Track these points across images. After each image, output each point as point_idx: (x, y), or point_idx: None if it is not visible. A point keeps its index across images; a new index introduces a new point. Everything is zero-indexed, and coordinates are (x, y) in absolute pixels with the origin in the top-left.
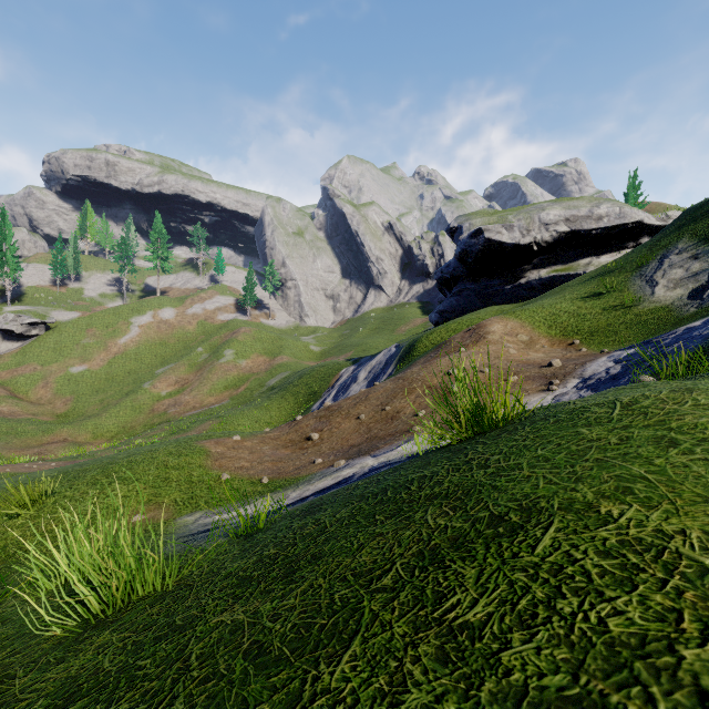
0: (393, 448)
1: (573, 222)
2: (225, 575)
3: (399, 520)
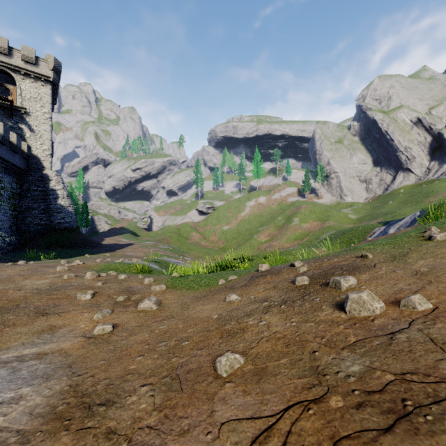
0: None
1: None
2: None
3: None
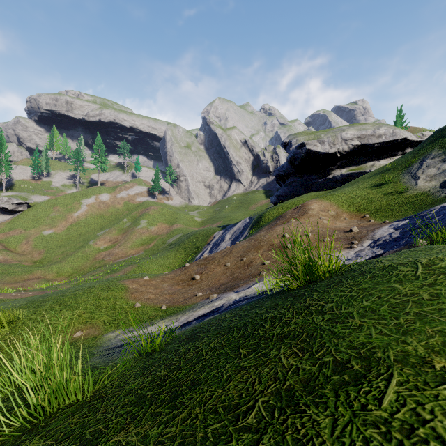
0: (249, 286)
1: (362, 138)
2: (128, 391)
3: (258, 355)
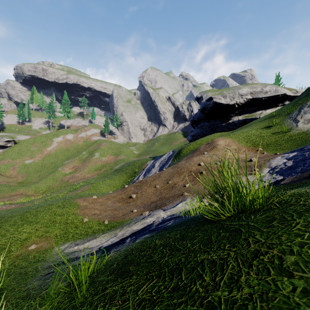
0: (174, 205)
1: (254, 94)
2: None
3: None
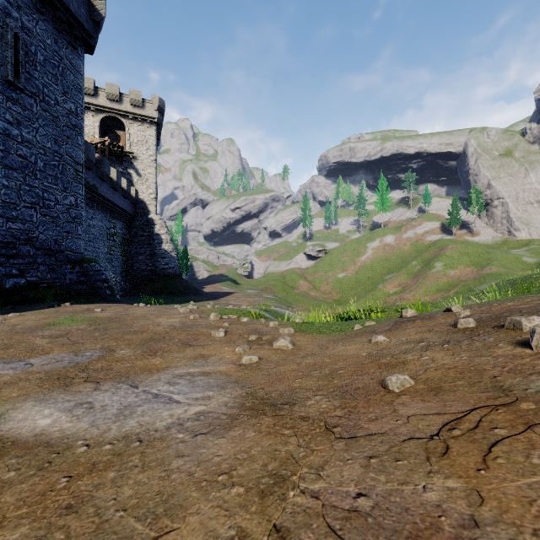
0: None
1: None
2: None
3: None
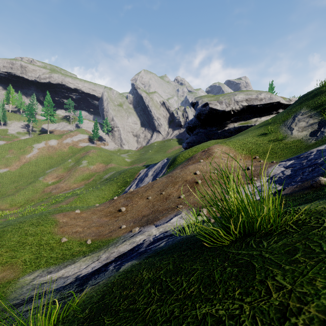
0: (168, 220)
1: (249, 101)
2: None
3: None
